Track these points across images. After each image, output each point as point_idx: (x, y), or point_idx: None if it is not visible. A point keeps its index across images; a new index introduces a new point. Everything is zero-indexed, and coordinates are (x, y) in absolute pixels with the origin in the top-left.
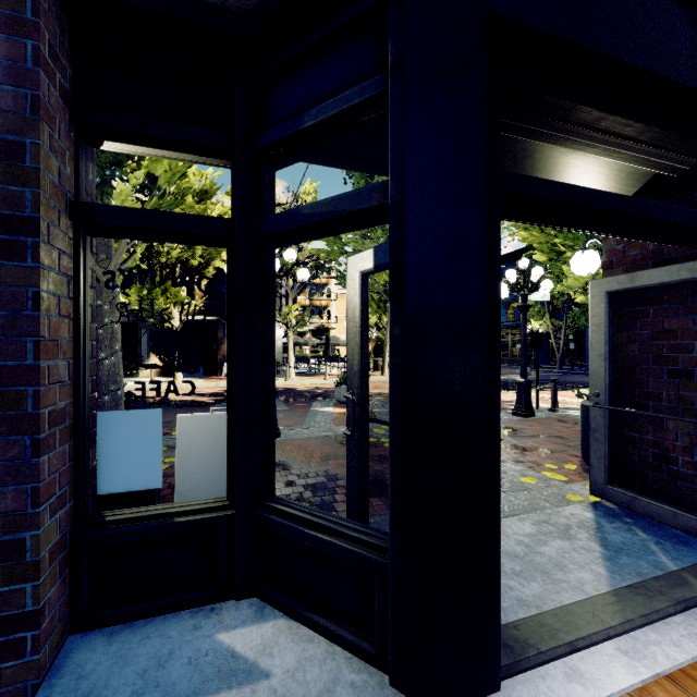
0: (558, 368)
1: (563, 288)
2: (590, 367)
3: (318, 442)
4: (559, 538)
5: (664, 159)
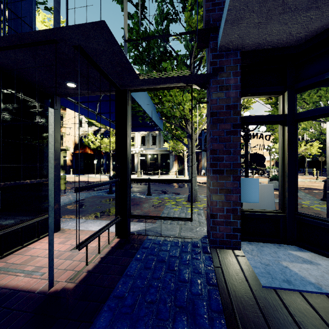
0: None
1: None
2: None
3: None
4: None
5: None
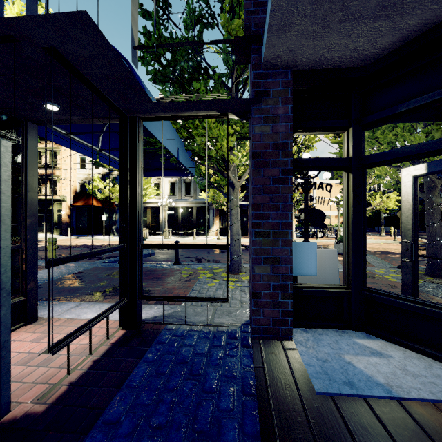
0: None
1: None
2: None
3: (339, 274)
4: None
5: None
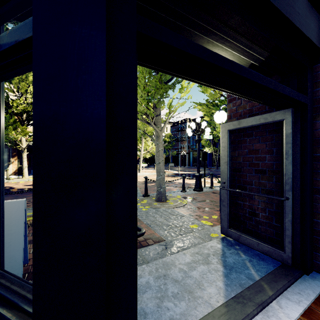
0: (216, 168)
1: (216, 132)
2: (221, 168)
3: None
4: (202, 264)
5: (252, 50)
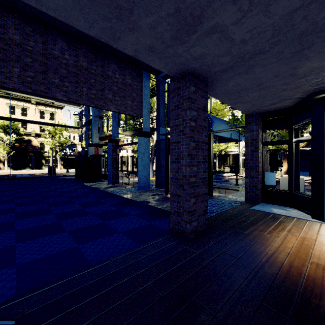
0: None
1: None
2: None
3: None
4: None
5: None
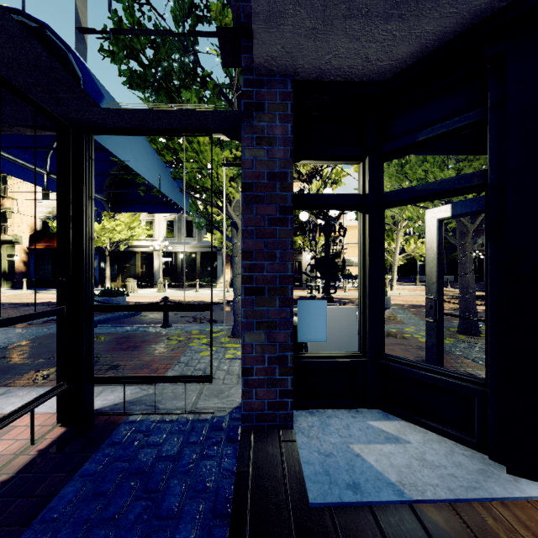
0: None
1: None
2: None
3: None
4: None
5: None
